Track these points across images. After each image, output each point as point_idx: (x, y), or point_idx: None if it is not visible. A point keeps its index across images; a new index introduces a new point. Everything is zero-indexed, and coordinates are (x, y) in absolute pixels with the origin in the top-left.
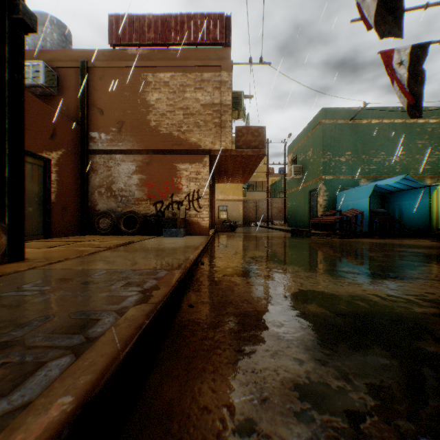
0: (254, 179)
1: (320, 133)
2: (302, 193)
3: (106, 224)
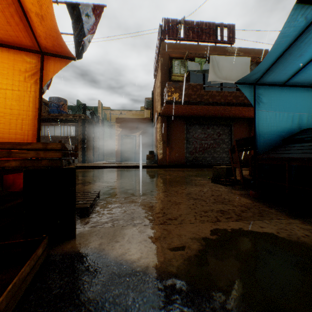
0: None
1: None
2: None
3: None
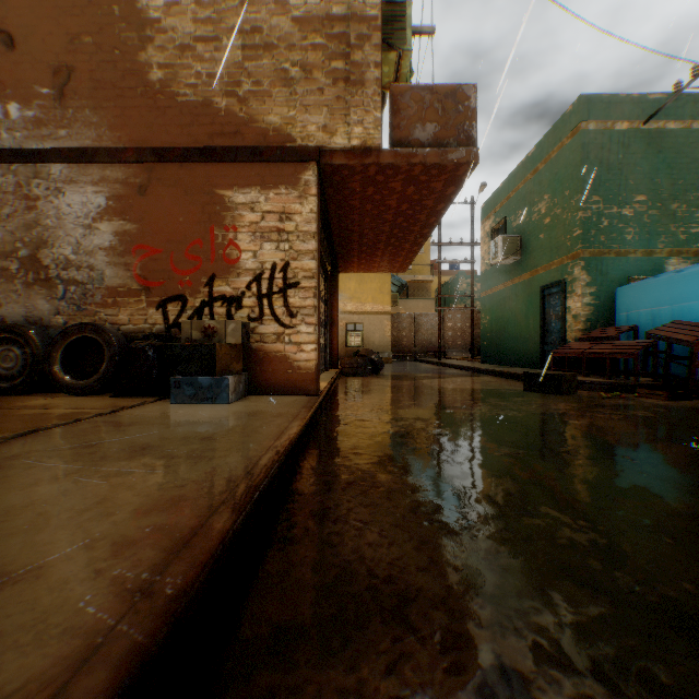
0: (410, 277)
1: (574, 153)
2: (521, 294)
3: (15, 362)
